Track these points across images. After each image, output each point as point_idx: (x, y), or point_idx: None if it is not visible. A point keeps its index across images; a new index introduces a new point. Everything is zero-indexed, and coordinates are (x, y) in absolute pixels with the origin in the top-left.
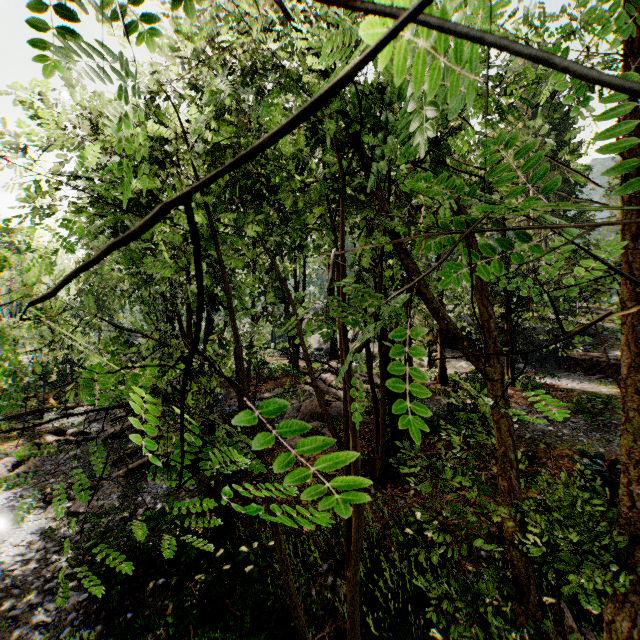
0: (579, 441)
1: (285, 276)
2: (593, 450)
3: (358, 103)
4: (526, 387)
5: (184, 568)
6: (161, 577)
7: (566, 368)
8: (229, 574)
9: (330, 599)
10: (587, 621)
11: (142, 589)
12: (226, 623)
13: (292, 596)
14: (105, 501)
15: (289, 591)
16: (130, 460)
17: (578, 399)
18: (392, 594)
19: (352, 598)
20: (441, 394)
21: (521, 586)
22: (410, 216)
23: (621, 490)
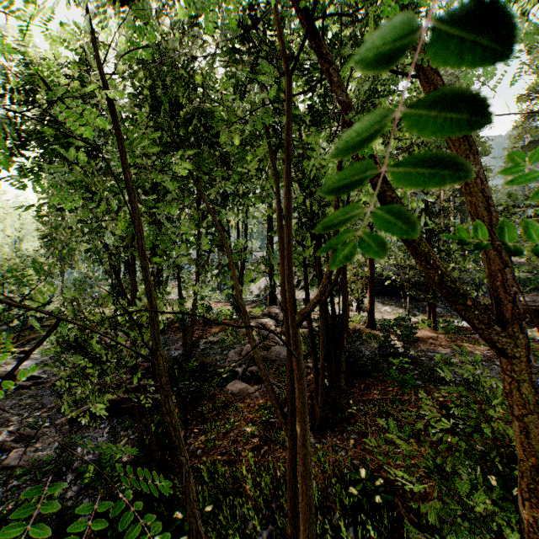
0: None
1: (222, 223)
2: None
3: None
4: (447, 330)
5: None
6: None
7: None
8: None
9: None
10: None
11: None
12: None
13: None
14: (43, 452)
15: None
16: (75, 406)
17: None
18: None
19: None
20: (371, 338)
21: None
22: None
23: None
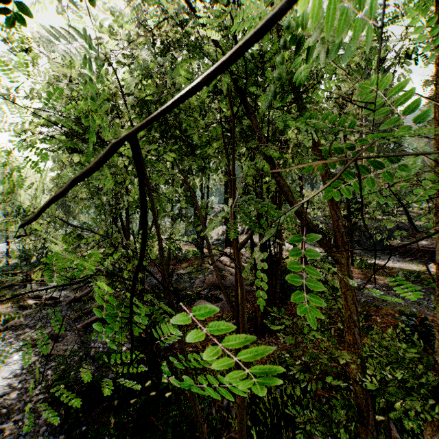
0: (398, 304)
1: (194, 189)
2: (408, 310)
3: (245, 63)
4: (361, 266)
5: (123, 394)
6: (106, 400)
7: (388, 253)
8: (154, 398)
9: (225, 416)
10: (407, 432)
11: (93, 409)
12: (152, 433)
13: (198, 417)
14: (68, 346)
15: (196, 414)
16: (86, 317)
17: (397, 274)
18: (269, 413)
19: (241, 418)
20: (302, 271)
21: (363, 412)
22: (281, 147)
23: (437, 344)
